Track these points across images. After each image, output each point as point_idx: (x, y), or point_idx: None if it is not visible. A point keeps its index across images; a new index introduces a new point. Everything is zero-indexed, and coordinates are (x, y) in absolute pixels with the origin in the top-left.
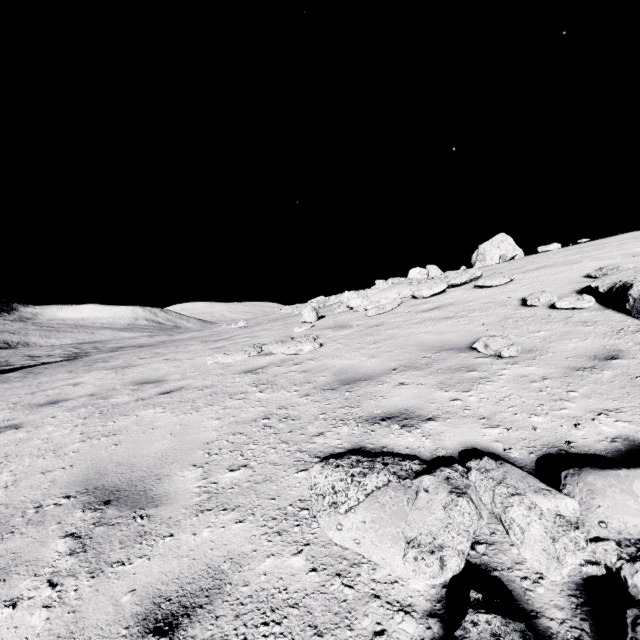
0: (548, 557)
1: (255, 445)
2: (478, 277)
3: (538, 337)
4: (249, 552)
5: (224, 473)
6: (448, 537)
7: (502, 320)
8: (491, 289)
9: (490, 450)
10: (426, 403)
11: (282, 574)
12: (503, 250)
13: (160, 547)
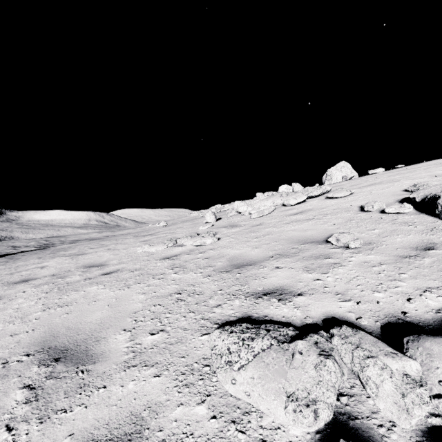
0: (399, 409)
1: (170, 314)
2: (328, 191)
3: (374, 233)
4: (164, 402)
5: (146, 336)
6: (319, 392)
7: (347, 221)
8: (338, 199)
9: (345, 319)
10: (296, 282)
11: (189, 421)
12: (344, 173)
13: (95, 397)
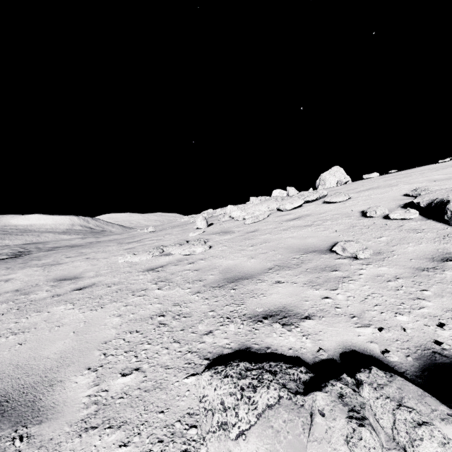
0: None
1: (149, 345)
2: (325, 195)
3: (382, 241)
4: None
5: (116, 378)
6: None
7: (350, 228)
8: (336, 204)
9: (368, 352)
10: (301, 301)
11: None
12: (337, 177)
13: None
